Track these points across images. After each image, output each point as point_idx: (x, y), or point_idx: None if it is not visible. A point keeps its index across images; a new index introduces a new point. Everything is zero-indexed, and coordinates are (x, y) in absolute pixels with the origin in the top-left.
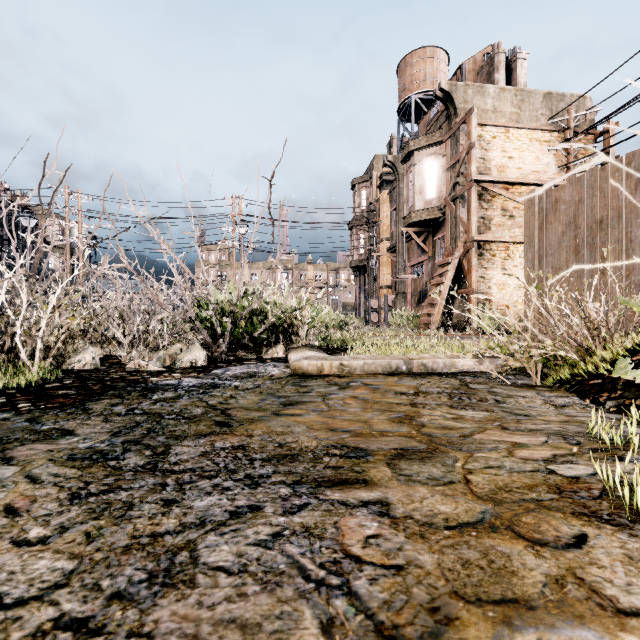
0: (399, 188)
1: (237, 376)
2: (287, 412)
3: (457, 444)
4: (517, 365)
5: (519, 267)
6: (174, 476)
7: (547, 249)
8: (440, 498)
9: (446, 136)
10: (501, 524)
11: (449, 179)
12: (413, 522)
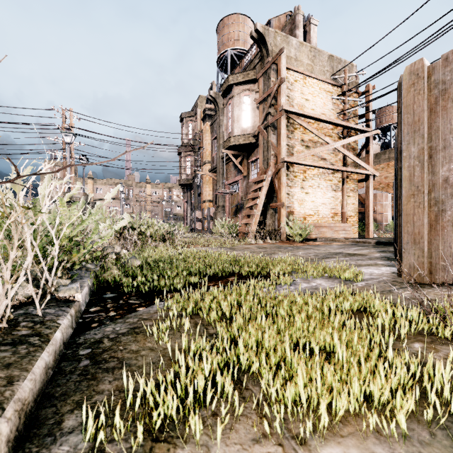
0: (219, 119)
1: None
2: None
3: None
4: None
5: None
6: None
7: (447, 138)
8: None
9: (259, 74)
10: None
11: (262, 110)
12: None
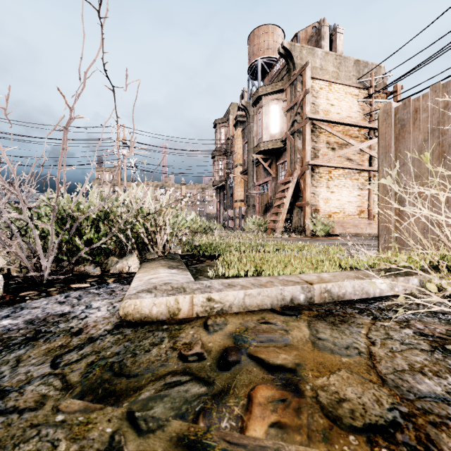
0: (250, 126)
1: (2, 338)
2: None
3: None
4: None
5: None
6: None
7: (405, 158)
8: None
9: (287, 85)
10: None
11: (289, 118)
12: None
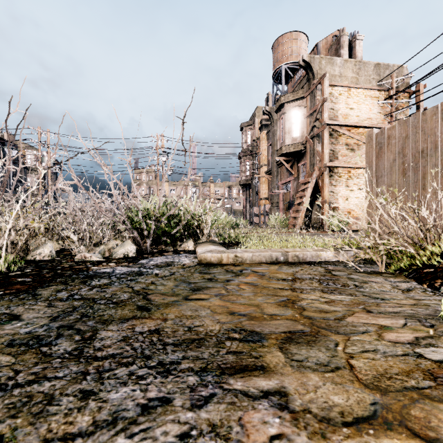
0: (274, 129)
1: (158, 265)
2: (195, 297)
3: (334, 327)
4: (366, 257)
5: (368, 184)
6: (96, 363)
7: (382, 171)
8: (331, 387)
9: (307, 93)
10: (393, 419)
11: (309, 123)
12: (312, 417)
